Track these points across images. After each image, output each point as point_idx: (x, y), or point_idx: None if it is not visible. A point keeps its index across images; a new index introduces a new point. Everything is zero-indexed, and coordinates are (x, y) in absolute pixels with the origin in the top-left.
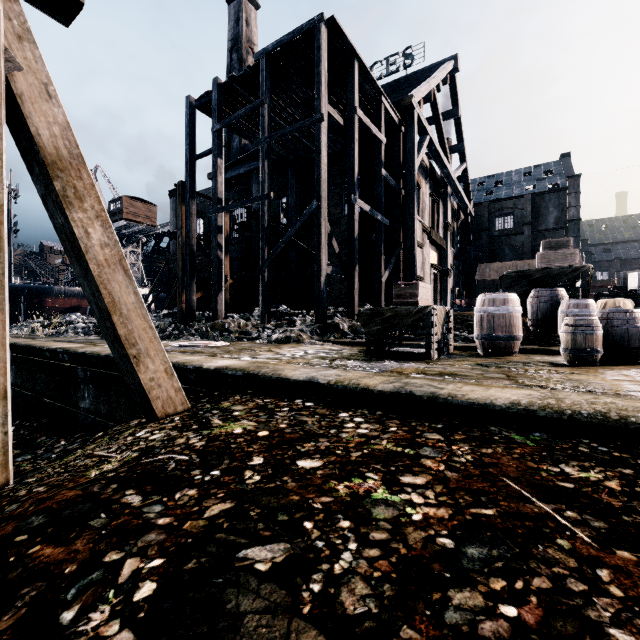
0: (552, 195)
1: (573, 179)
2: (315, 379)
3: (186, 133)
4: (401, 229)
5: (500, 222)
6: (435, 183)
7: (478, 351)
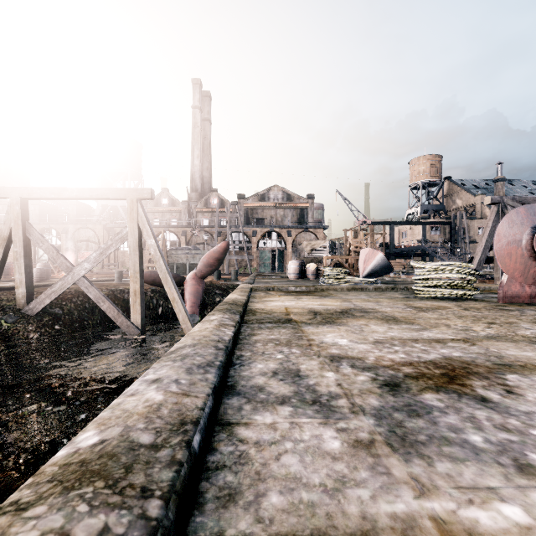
0: None
1: None
2: None
3: None
4: None
5: None
6: None
7: None
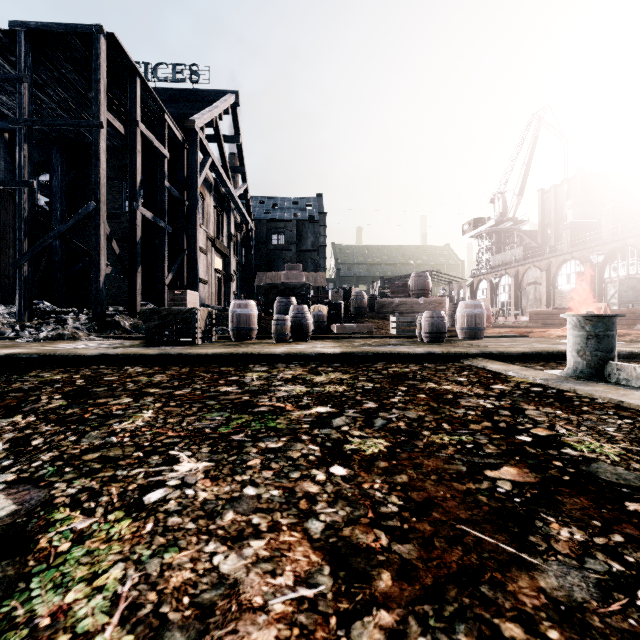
0: (310, 224)
1: (323, 215)
2: (106, 353)
3: None
4: (185, 237)
5: (275, 238)
6: (220, 197)
7: (232, 339)
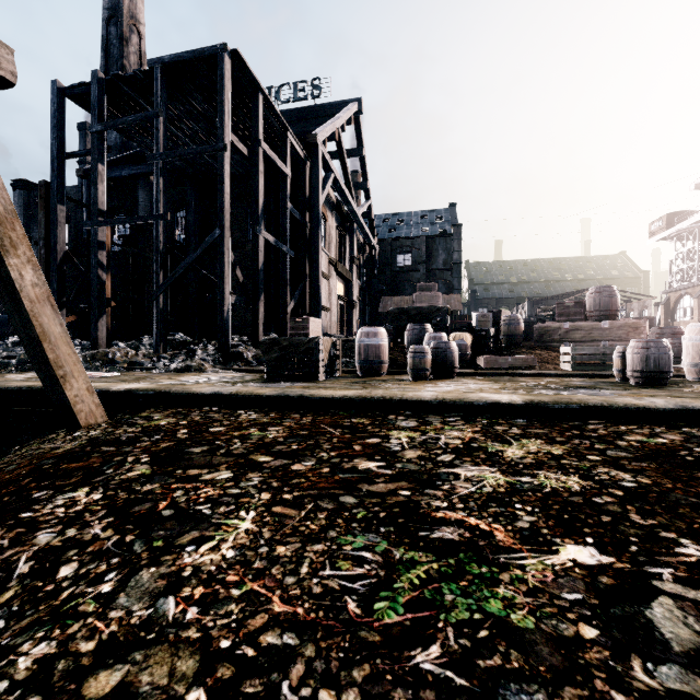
0: (441, 239)
1: (456, 228)
2: (220, 392)
3: (52, 124)
4: (307, 261)
5: (401, 259)
6: (342, 217)
7: (358, 374)
